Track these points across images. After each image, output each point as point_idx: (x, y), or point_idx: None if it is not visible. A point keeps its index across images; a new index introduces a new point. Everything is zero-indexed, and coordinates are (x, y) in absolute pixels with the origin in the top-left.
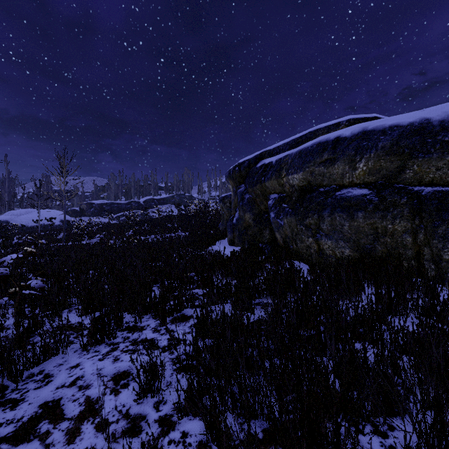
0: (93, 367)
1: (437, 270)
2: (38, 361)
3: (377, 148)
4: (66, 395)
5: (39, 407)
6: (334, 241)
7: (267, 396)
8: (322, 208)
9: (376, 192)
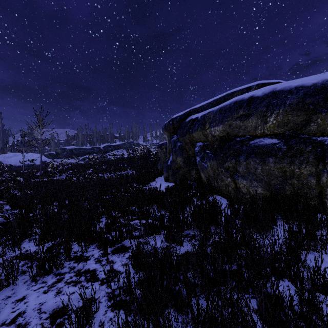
0: (36, 301)
1: None
2: None
3: (285, 105)
4: None
5: None
6: (248, 181)
7: None
8: (238, 154)
9: (284, 141)
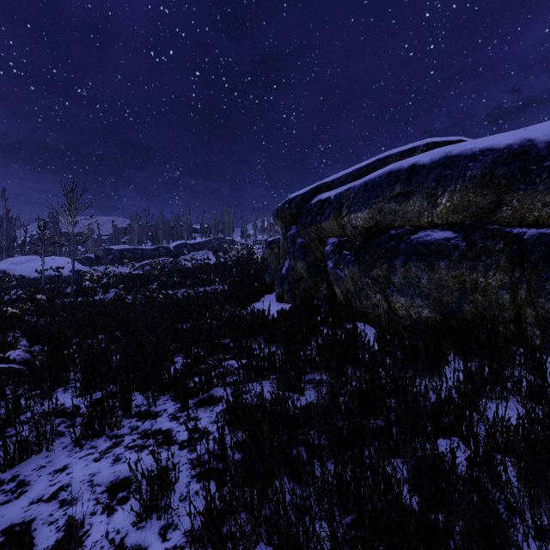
0: (85, 471)
1: (543, 337)
2: (12, 463)
3: (465, 178)
4: (41, 514)
5: (1, 534)
6: (408, 299)
7: (314, 529)
8: (393, 255)
9: (463, 235)
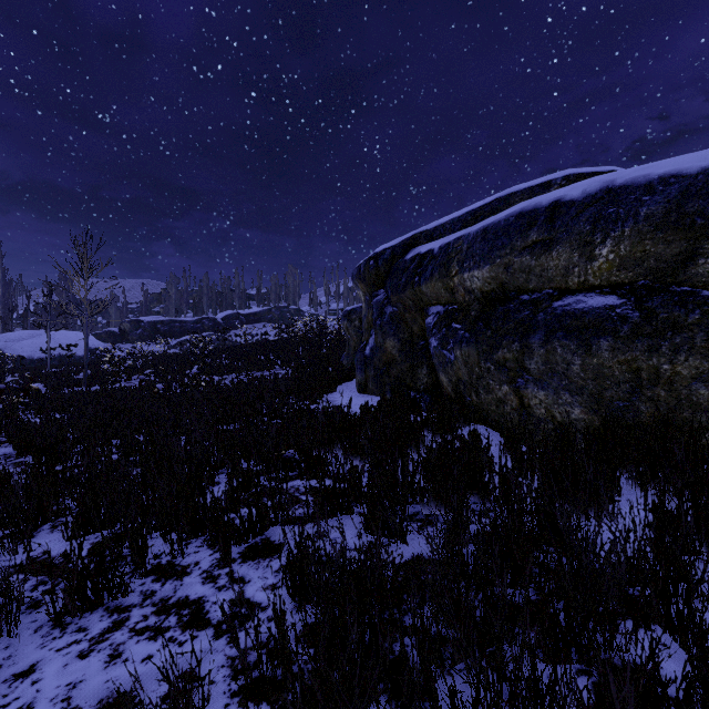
0: (61, 677)
1: None
2: None
3: (638, 218)
4: None
5: None
6: (551, 392)
7: None
8: (528, 330)
9: (634, 302)
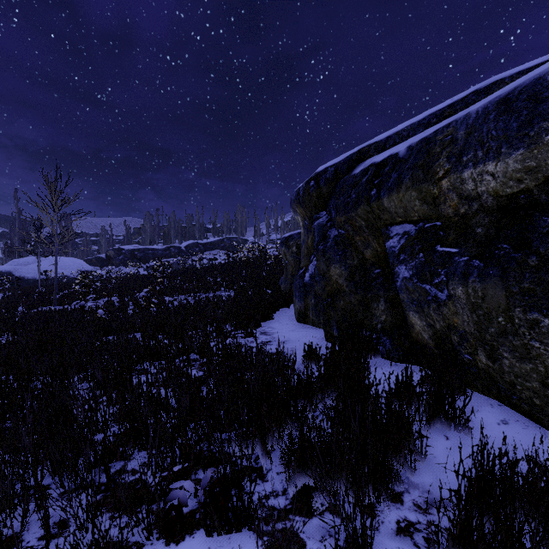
0: None
1: None
2: None
3: None
4: None
5: None
6: None
7: None
8: None
9: None
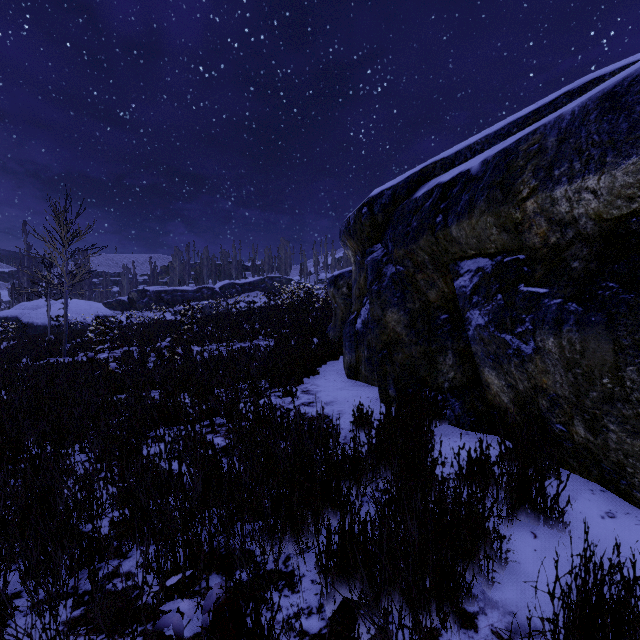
0: None
1: None
2: None
3: None
4: None
5: None
6: None
7: None
8: None
9: None
